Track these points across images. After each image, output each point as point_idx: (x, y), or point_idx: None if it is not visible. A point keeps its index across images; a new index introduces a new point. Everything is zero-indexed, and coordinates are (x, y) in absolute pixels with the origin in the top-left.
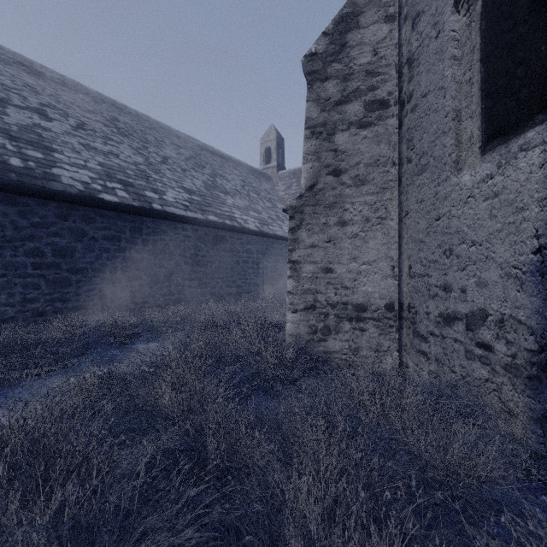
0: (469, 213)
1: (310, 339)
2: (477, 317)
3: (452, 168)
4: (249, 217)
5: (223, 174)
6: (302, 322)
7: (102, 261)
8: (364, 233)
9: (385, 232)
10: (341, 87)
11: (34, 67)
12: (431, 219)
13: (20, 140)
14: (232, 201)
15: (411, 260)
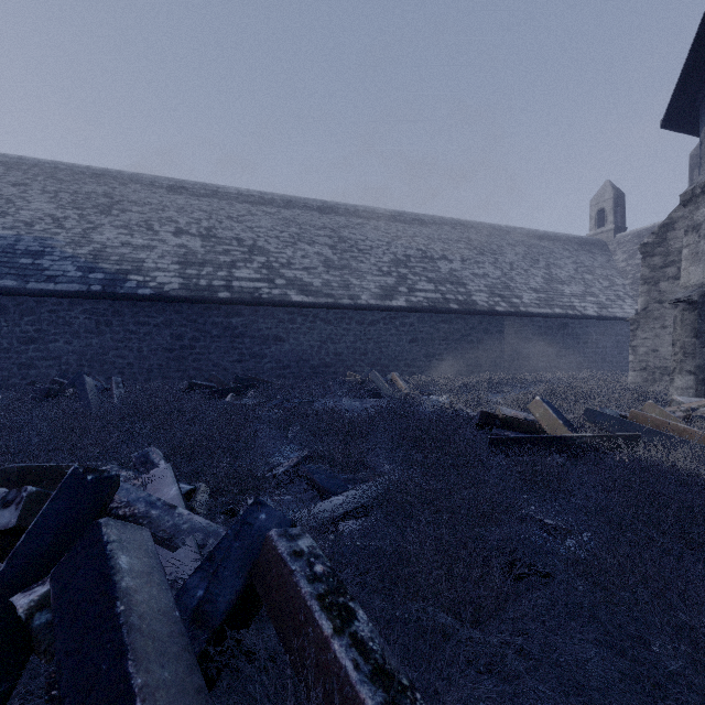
0: None
1: (643, 385)
2: None
3: None
4: (587, 303)
5: (555, 262)
6: (638, 376)
7: (495, 345)
8: None
9: None
10: (663, 260)
11: (420, 218)
12: None
13: (453, 283)
14: (569, 290)
15: None
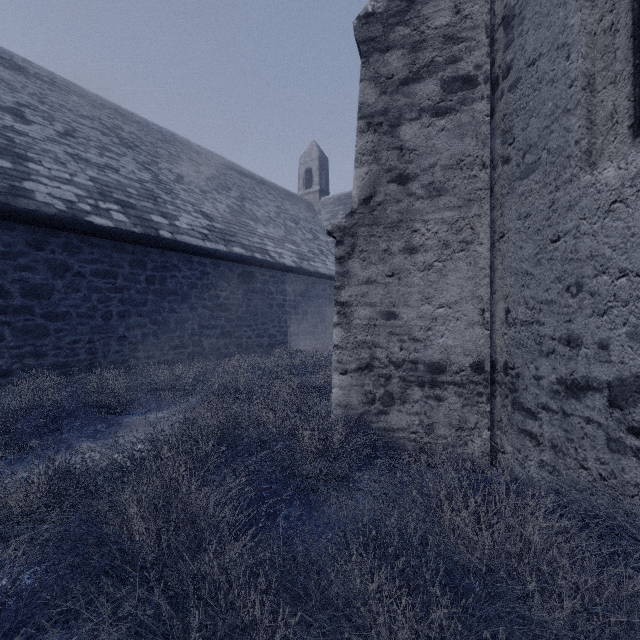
0: (615, 226)
1: (365, 411)
2: (630, 388)
3: (582, 162)
4: (286, 250)
5: (253, 198)
6: (354, 388)
7: (91, 304)
8: (441, 264)
9: (470, 261)
10: (409, 60)
11: (14, 60)
12: (543, 240)
13: None
14: (264, 230)
15: (509, 300)
